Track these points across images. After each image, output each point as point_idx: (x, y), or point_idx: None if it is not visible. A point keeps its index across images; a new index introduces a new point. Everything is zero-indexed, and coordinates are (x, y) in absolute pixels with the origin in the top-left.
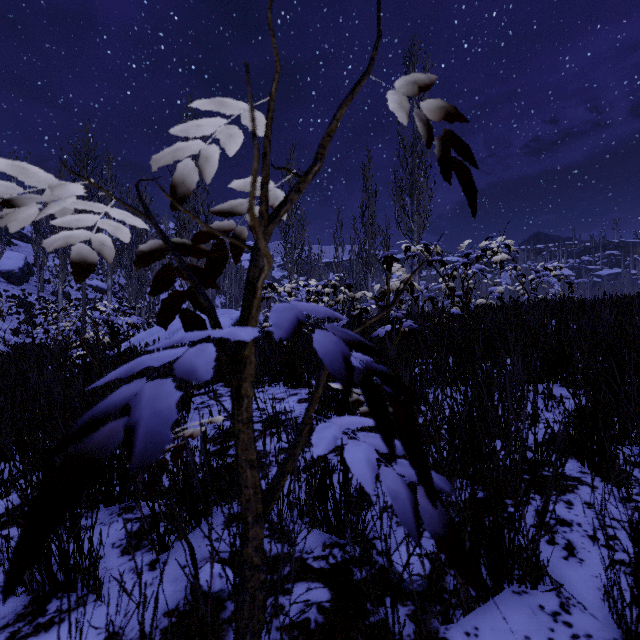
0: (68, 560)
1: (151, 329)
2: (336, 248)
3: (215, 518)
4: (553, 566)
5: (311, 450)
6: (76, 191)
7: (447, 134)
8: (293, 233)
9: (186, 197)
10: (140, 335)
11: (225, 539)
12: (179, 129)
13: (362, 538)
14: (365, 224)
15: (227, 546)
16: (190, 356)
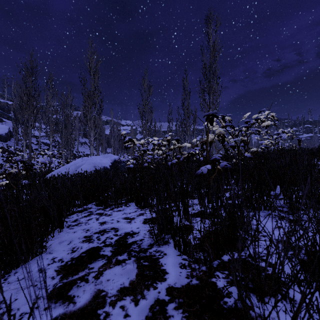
0: None
1: (66, 165)
2: (168, 123)
3: None
4: None
5: (150, 294)
6: None
7: None
8: (146, 115)
9: None
10: (59, 168)
11: None
12: None
13: None
14: (184, 109)
15: None
16: None
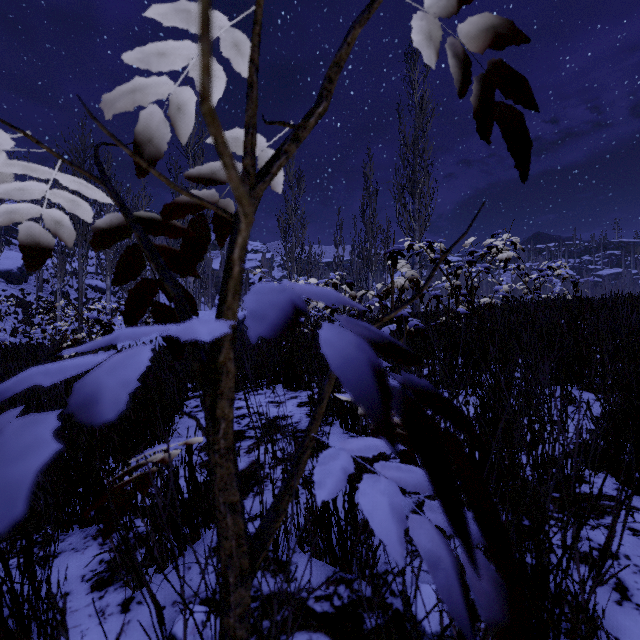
0: (22, 603)
1: None
2: (336, 247)
3: (202, 544)
4: (605, 614)
5: (312, 461)
6: (1, 143)
7: (492, 69)
8: (293, 232)
9: (156, 161)
10: None
11: (212, 571)
12: (136, 56)
13: (373, 575)
14: (366, 223)
15: (214, 581)
16: (99, 370)
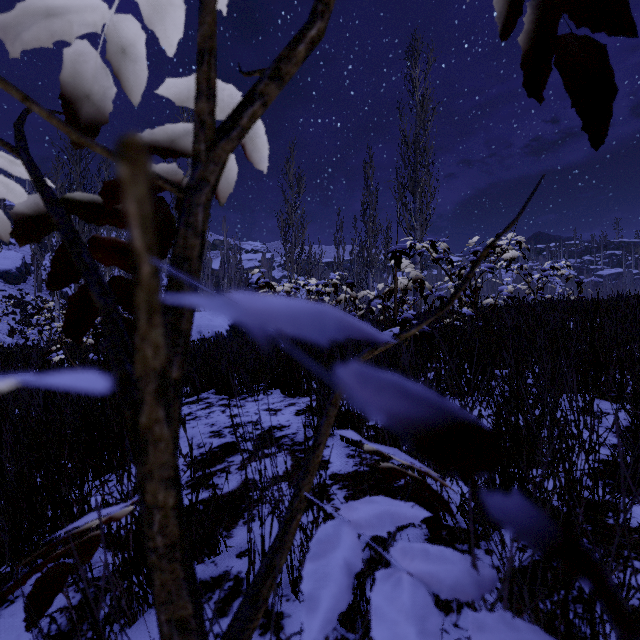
0: None
1: None
2: (337, 247)
3: None
4: None
5: None
6: None
7: None
8: (293, 232)
9: (98, 126)
10: None
11: None
12: None
13: None
14: (366, 222)
15: None
16: None
